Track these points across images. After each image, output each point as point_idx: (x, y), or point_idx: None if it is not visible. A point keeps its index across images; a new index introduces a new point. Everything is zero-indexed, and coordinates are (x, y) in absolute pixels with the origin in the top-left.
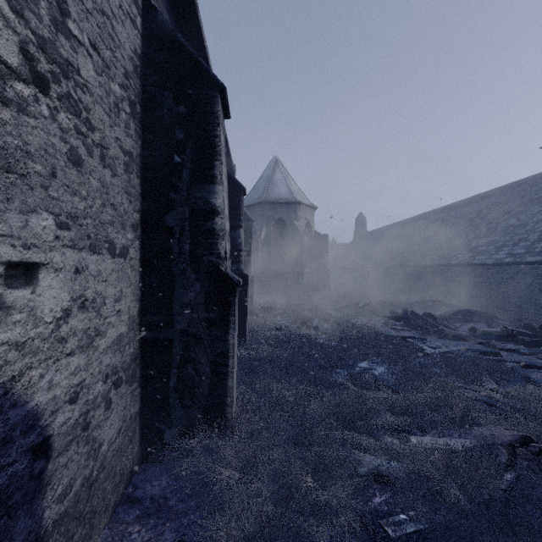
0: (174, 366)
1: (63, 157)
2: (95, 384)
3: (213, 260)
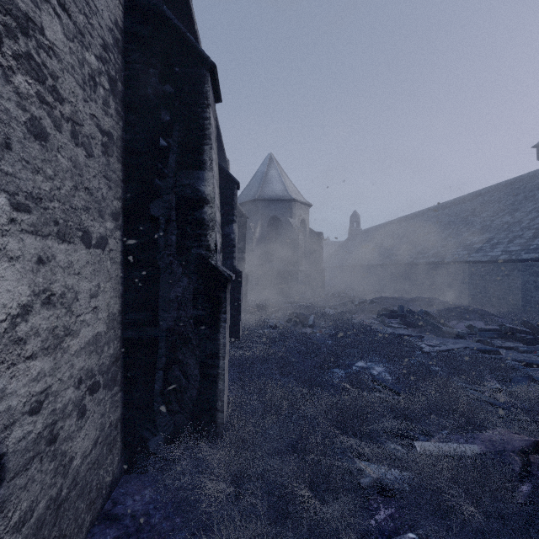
0: (160, 368)
1: (20, 127)
2: (64, 390)
3: (202, 253)
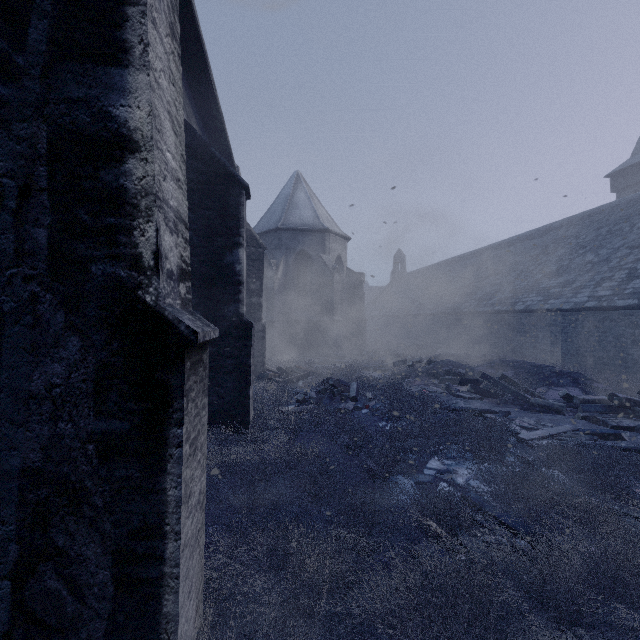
0: (2, 574)
1: None
2: None
3: (121, 274)
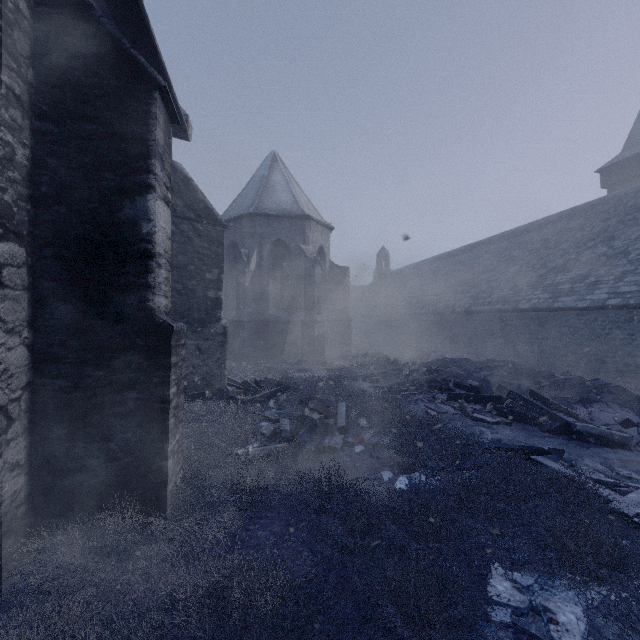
0: None
1: None
2: None
3: None
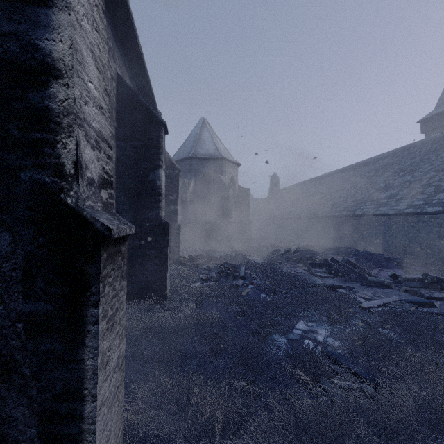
0: None
1: None
2: None
3: (46, 180)
